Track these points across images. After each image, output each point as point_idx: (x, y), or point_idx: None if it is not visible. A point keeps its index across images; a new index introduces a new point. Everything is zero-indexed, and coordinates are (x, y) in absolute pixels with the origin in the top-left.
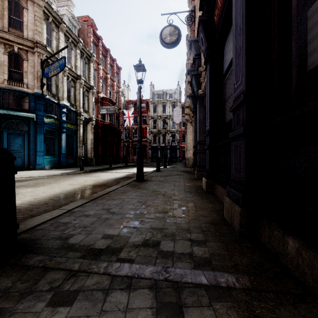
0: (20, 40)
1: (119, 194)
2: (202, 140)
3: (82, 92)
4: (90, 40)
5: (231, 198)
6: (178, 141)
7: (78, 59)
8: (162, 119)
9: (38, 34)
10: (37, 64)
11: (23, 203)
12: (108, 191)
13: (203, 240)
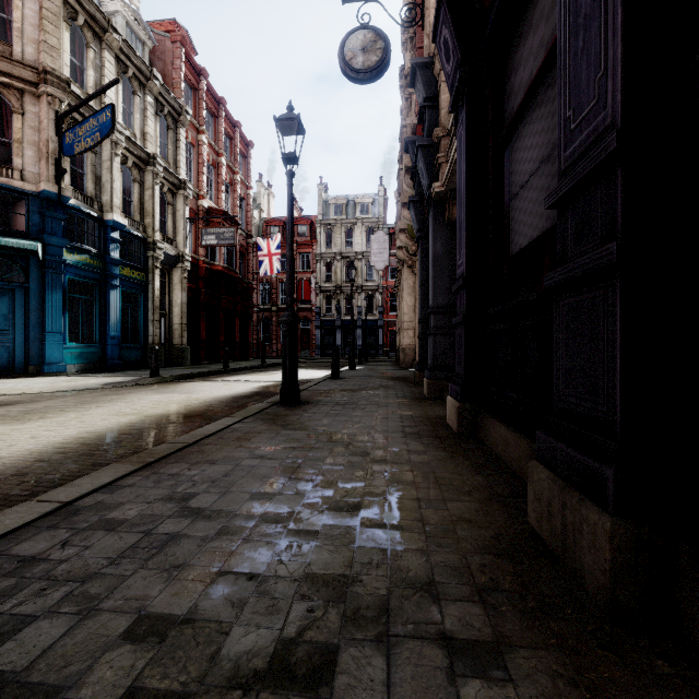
0: (4, 65)
1: (228, 443)
2: (442, 304)
3: (160, 194)
4: (178, 75)
5: (561, 474)
6: (381, 310)
7: (149, 118)
8: (345, 261)
9: (48, 52)
10: (45, 124)
11: None
12: (202, 434)
13: (489, 638)
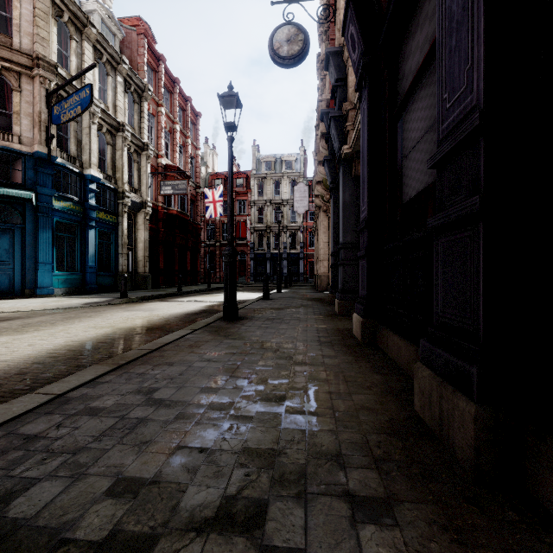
0: (6, 53)
1: (183, 349)
2: (350, 241)
3: (128, 154)
4: (142, 60)
5: (439, 372)
6: (302, 245)
7: (119, 94)
8: (273, 206)
9: (40, 43)
10: (38, 99)
11: None
12: (162, 342)
13: (382, 495)
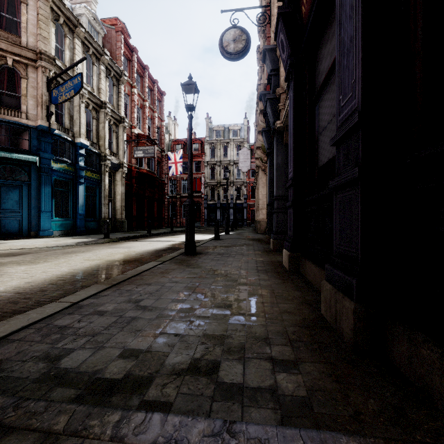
0: (16, 49)
1: (156, 274)
2: (282, 194)
3: (109, 126)
4: (119, 52)
5: (335, 286)
6: (245, 197)
7: (102, 79)
8: (222, 166)
9: (42, 41)
10: (41, 85)
11: (6, 291)
12: (141, 270)
13: (293, 359)
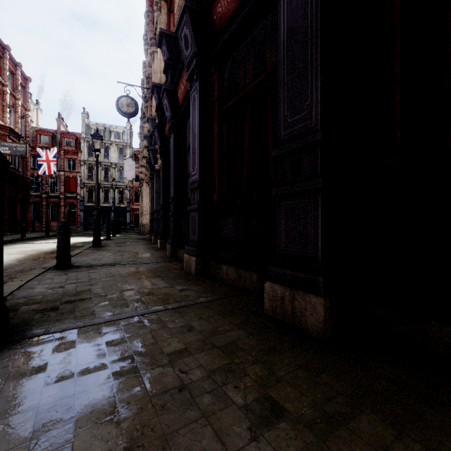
0: None
1: (90, 253)
2: (159, 209)
3: None
4: None
5: (169, 244)
6: (129, 201)
7: None
8: (103, 167)
9: None
10: None
11: None
12: (77, 252)
13: (155, 259)
